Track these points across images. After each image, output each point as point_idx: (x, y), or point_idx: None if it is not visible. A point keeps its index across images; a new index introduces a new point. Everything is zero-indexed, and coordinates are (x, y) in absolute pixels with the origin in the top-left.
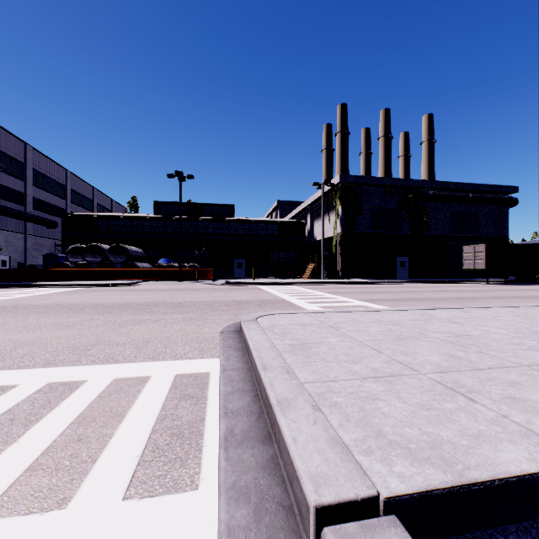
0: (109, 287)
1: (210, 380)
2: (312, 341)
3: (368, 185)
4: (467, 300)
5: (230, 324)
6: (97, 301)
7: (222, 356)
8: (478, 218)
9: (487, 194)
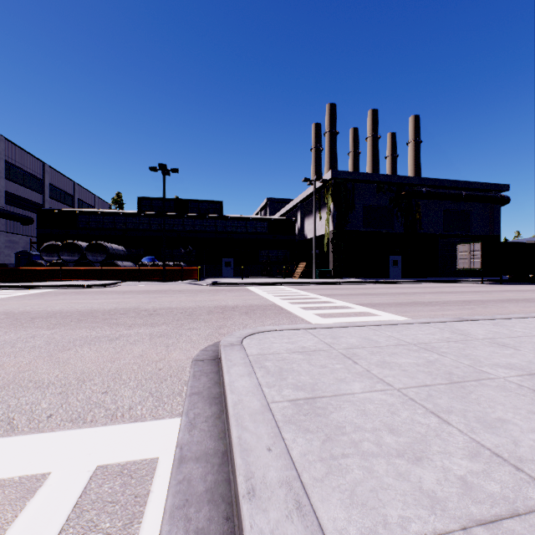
0: (83, 289)
1: (154, 485)
2: (325, 391)
3: (361, 182)
4: (477, 304)
5: (208, 346)
6: (58, 307)
7: (185, 418)
8: (470, 216)
9: (479, 192)
